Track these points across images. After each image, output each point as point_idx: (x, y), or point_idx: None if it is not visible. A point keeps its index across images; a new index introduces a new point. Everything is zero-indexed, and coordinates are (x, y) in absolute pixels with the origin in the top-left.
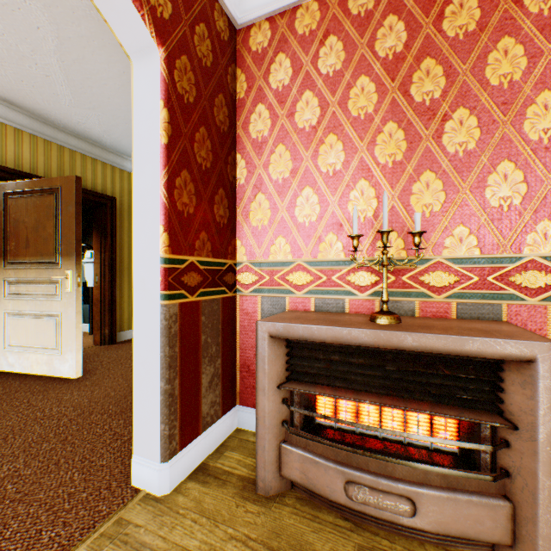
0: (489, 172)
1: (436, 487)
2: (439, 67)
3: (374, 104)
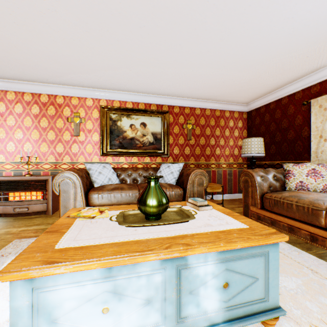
0: (57, 145)
1: (33, 204)
2: (47, 120)
3: (32, 124)
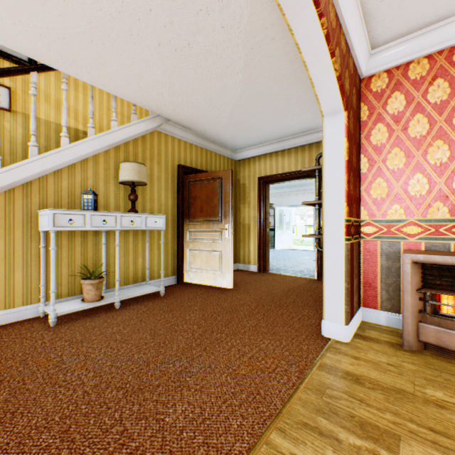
0: None
1: None
2: None
3: None
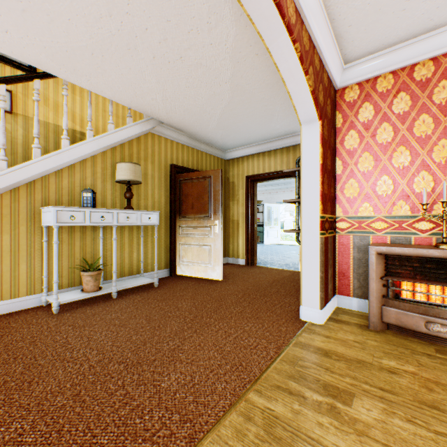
0: None
1: None
2: None
3: (432, 129)
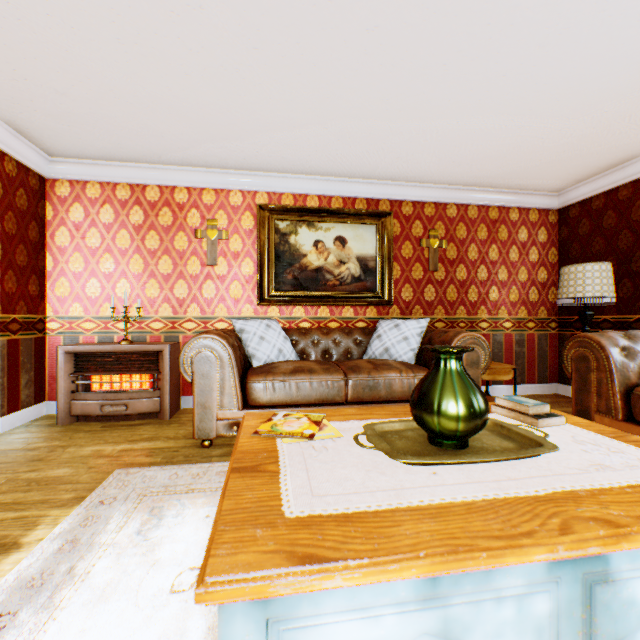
0: (176, 283)
1: (136, 398)
2: (158, 236)
3: (130, 244)
